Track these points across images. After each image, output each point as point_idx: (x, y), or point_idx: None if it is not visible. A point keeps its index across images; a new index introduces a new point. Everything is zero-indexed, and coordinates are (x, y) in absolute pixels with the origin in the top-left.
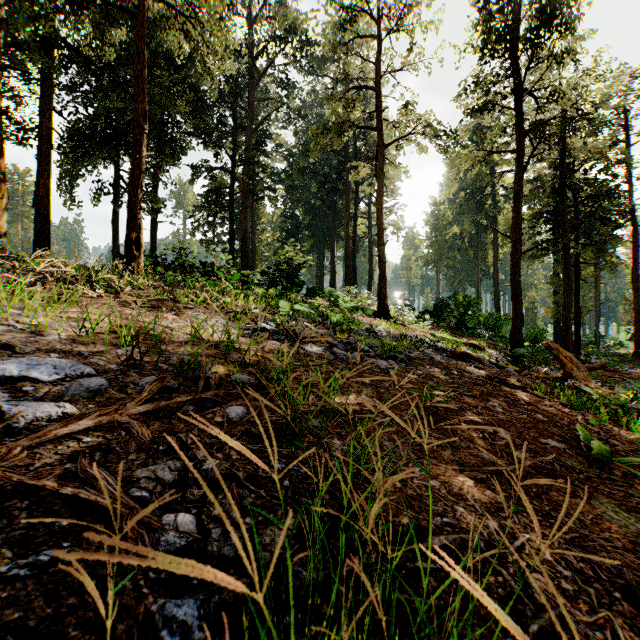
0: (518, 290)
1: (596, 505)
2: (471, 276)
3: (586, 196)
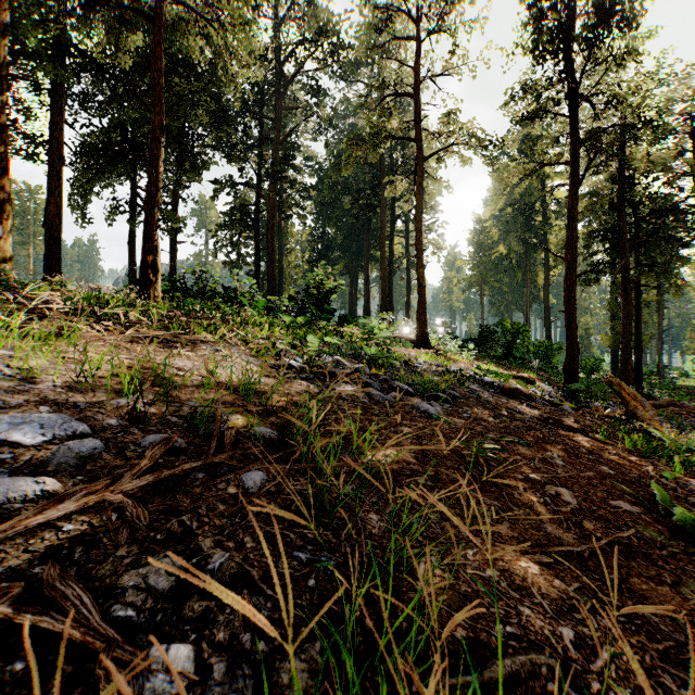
0: (573, 317)
1: (687, 595)
2: (519, 300)
3: (648, 212)
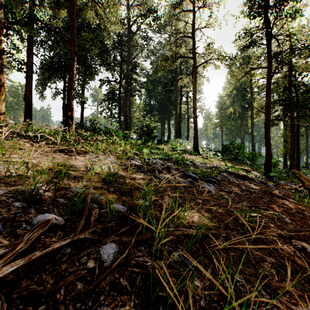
0: (269, 140)
1: None
2: (239, 133)
3: (303, 90)
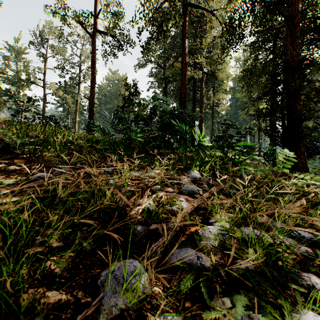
0: None
1: None
2: None
3: None
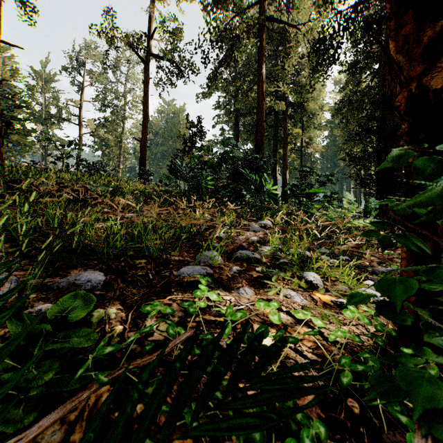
0: None
1: None
2: None
3: None
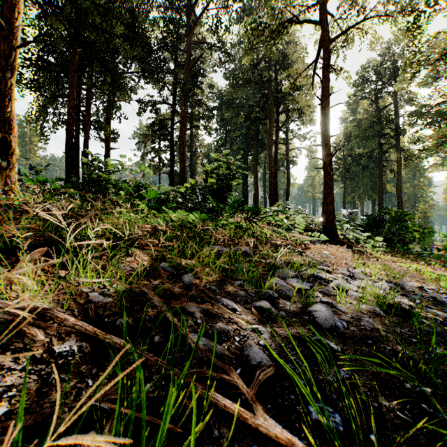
0: None
1: None
2: (369, 191)
3: None
